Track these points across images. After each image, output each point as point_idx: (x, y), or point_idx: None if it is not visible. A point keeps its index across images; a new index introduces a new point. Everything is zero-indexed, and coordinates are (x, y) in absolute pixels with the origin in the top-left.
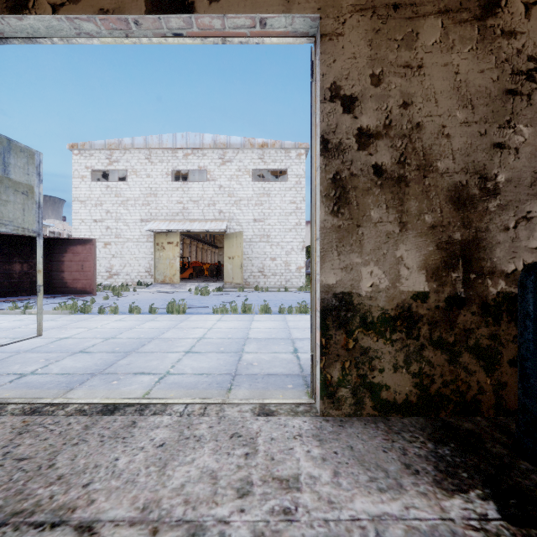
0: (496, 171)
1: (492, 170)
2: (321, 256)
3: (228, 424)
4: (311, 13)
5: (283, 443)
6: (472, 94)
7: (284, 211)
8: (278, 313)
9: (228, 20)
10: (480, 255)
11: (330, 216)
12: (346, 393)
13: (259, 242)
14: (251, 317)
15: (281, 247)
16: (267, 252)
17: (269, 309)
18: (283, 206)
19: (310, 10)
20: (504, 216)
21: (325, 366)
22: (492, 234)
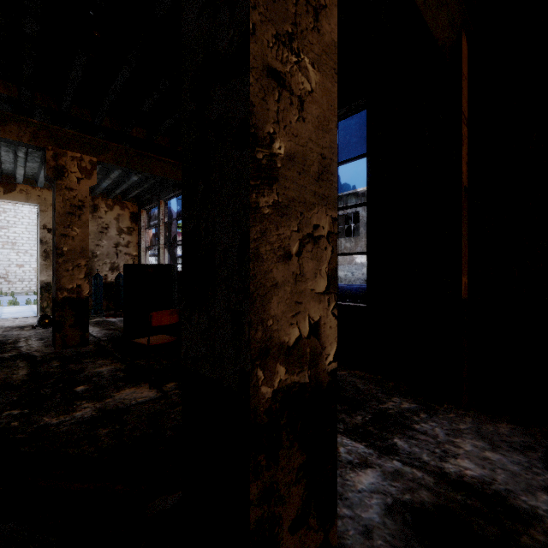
0: (97, 251)
1: (96, 251)
2: (40, 272)
3: (4, 320)
4: (36, 204)
5: (25, 320)
6: (90, 231)
7: (34, 221)
8: (25, 305)
9: (3, 200)
10: (92, 272)
11: (43, 261)
12: (49, 310)
13: (2, 249)
14: (1, 307)
15: (30, 255)
16: (12, 258)
17: (18, 302)
18: (33, 217)
19: (36, 203)
20: (99, 262)
21: (42, 303)
22: (96, 267)
